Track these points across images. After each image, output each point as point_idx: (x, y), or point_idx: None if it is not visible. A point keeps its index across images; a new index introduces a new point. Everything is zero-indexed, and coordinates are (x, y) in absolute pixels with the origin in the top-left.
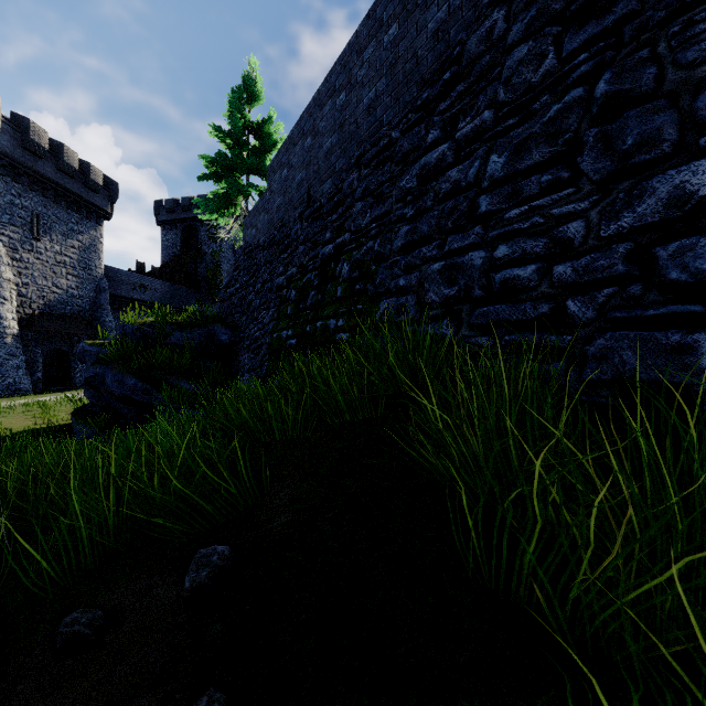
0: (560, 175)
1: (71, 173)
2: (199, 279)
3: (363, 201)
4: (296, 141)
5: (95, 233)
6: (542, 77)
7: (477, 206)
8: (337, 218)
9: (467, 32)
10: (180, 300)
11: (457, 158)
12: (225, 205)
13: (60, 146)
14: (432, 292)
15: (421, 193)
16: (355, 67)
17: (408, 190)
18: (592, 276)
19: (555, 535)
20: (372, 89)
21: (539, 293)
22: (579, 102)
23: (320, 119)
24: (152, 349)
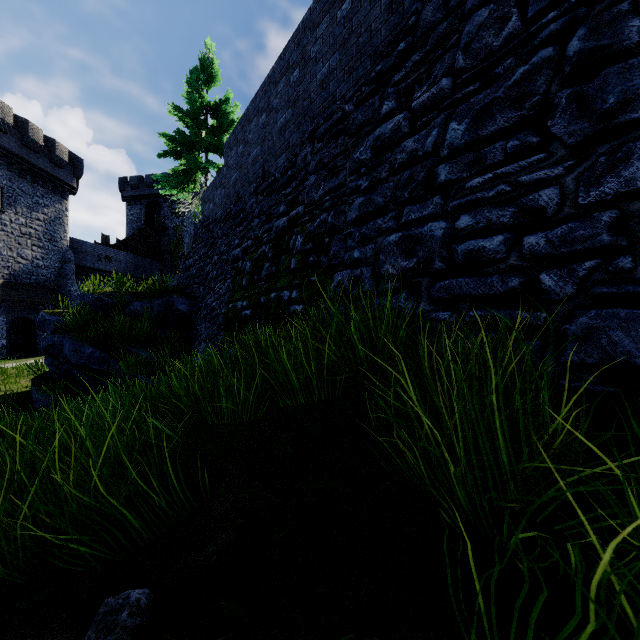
0: (529, 140)
1: (36, 149)
2: (162, 251)
3: (316, 174)
4: (251, 118)
5: (60, 206)
6: (504, 41)
7: (435, 176)
8: (290, 192)
9: (422, 2)
10: (144, 271)
11: (412, 128)
12: (185, 181)
13: (24, 122)
14: (389, 265)
15: (376, 165)
16: (309, 44)
17: (362, 162)
18: (571, 247)
19: (566, 573)
20: (325, 65)
21: (508, 266)
22: (549, 62)
23: (274, 96)
24: (111, 318)
